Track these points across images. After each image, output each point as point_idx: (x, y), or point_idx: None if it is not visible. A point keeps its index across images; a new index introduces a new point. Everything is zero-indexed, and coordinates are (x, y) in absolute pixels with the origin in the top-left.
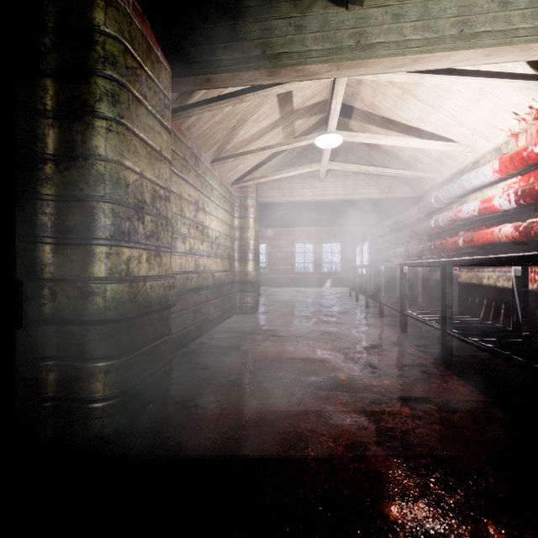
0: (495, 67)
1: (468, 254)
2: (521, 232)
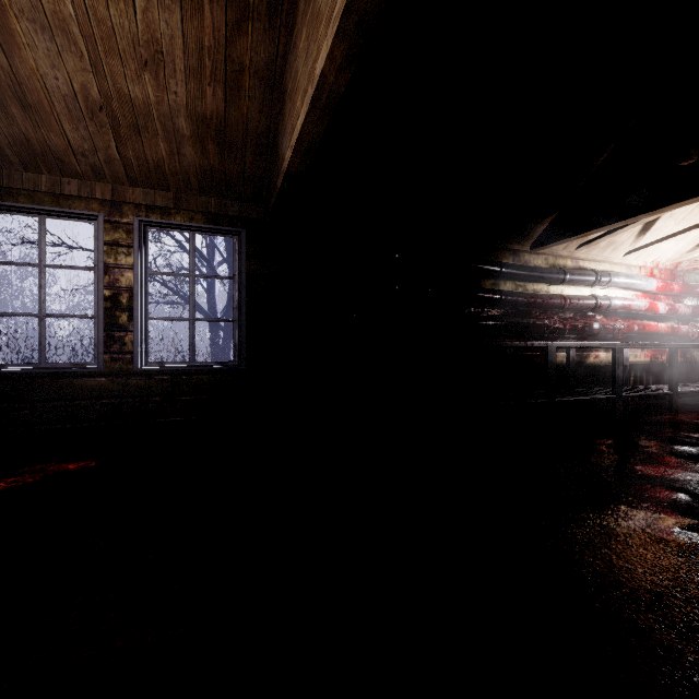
0: (698, 237)
1: (606, 337)
2: (672, 329)
